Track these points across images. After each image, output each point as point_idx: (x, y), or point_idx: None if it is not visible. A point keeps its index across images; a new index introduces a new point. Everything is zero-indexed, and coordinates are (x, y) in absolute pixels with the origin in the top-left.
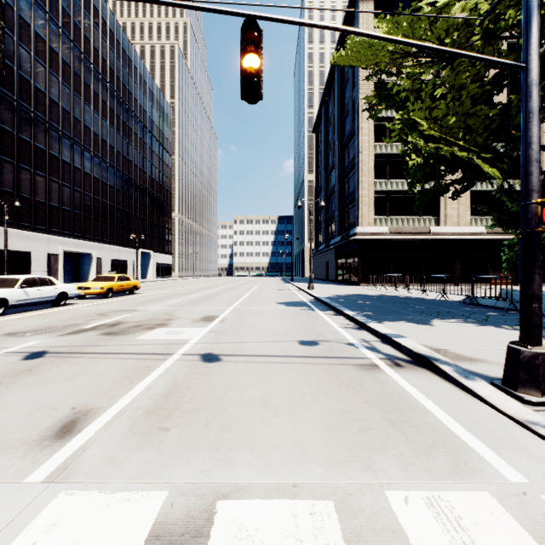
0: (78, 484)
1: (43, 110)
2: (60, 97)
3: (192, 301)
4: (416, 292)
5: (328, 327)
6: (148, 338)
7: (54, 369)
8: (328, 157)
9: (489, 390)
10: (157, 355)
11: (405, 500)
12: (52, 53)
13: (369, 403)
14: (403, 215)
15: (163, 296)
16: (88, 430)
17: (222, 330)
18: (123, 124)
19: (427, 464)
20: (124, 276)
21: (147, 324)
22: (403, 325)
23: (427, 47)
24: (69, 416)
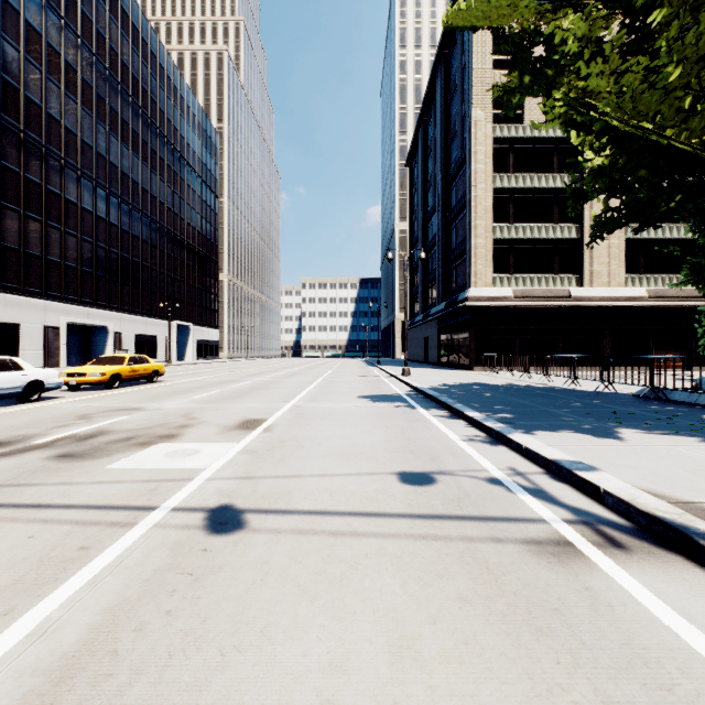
0: None
1: (38, 129)
2: (63, 113)
3: (233, 393)
4: (557, 380)
5: (444, 441)
6: (128, 467)
7: None
8: (427, 197)
9: None
10: (122, 512)
11: None
12: (51, 52)
13: None
14: (532, 272)
15: (194, 386)
16: None
17: (265, 449)
18: (151, 153)
19: None
20: (140, 357)
21: (145, 434)
22: (575, 441)
23: None
24: None
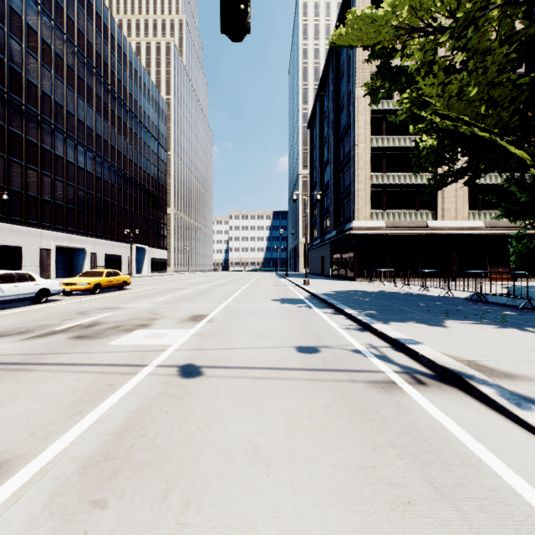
0: None
1: (35, 103)
2: (53, 90)
3: (182, 297)
4: (416, 288)
5: (328, 328)
6: (123, 343)
7: None
8: (323, 152)
9: None
10: (127, 367)
11: None
12: (44, 45)
13: (397, 448)
14: (399, 209)
15: (153, 292)
16: None
17: (209, 333)
18: (117, 119)
19: None
20: (114, 271)
21: (127, 324)
22: (413, 327)
23: None
24: None
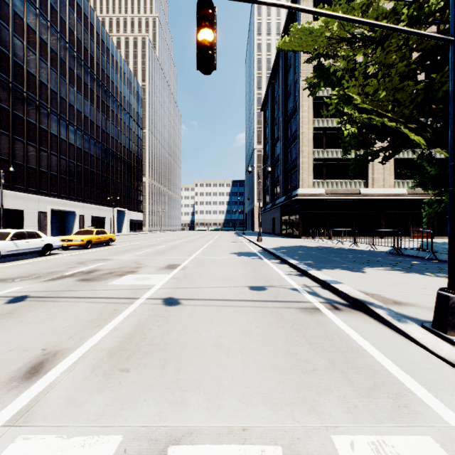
0: (37, 428)
1: (34, 90)
2: (49, 80)
3: (158, 251)
4: (349, 244)
5: (274, 274)
6: (118, 284)
7: (32, 312)
8: (274, 131)
9: (420, 332)
10: (125, 299)
11: (351, 445)
12: (42, 42)
13: (312, 344)
14: (337, 178)
15: (134, 247)
16: (54, 371)
17: (183, 277)
18: (101, 103)
19: (369, 406)
20: (101, 230)
21: (119, 271)
22: (339, 272)
23: (364, 22)
24: (38, 357)
